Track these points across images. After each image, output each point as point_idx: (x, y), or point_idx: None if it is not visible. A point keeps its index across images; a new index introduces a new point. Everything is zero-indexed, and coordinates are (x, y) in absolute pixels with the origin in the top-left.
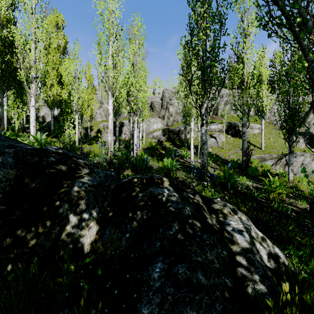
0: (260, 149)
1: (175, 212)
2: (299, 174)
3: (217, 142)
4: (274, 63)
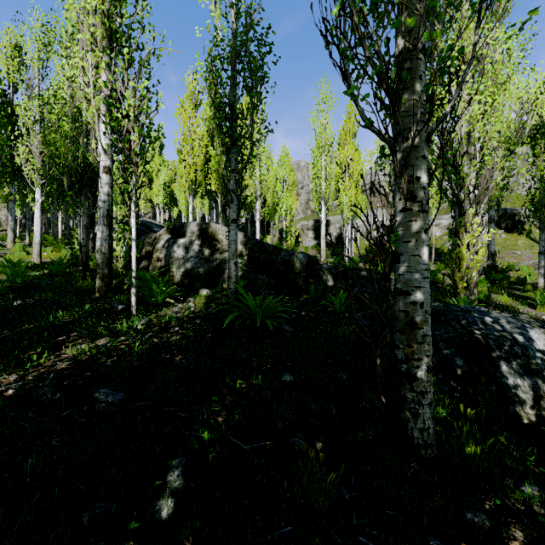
0: None
1: (366, 277)
2: None
3: None
4: None
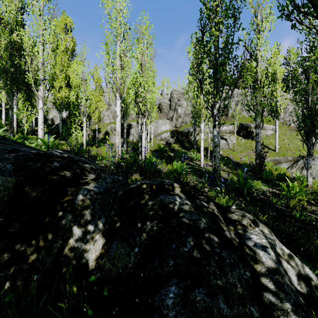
0: (274, 151)
1: (189, 225)
2: (317, 178)
3: (228, 144)
4: (288, 61)
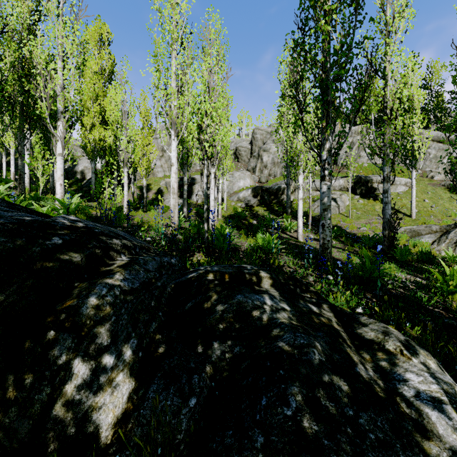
0: (409, 217)
1: (292, 356)
2: None
3: (338, 206)
4: (428, 82)
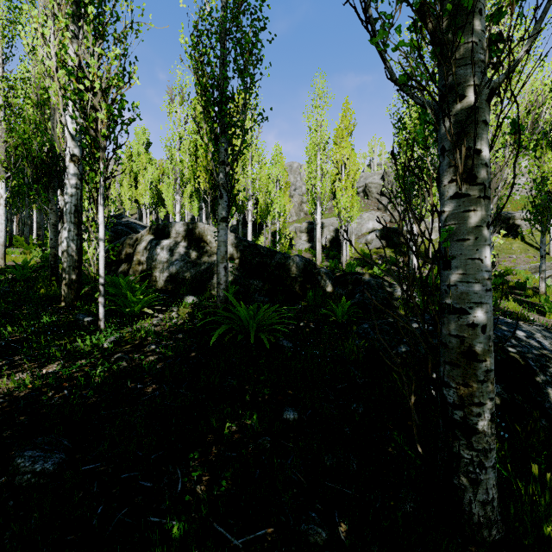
0: (547, 255)
1: (367, 282)
2: None
3: None
4: None
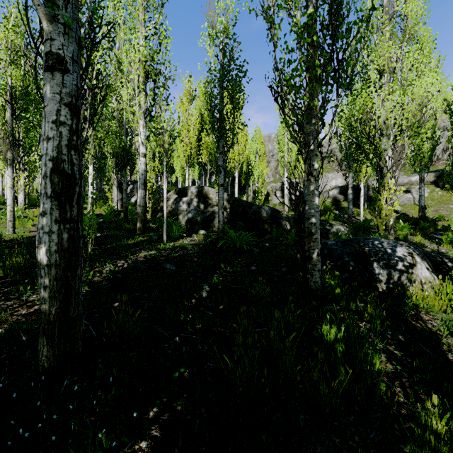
0: None
1: None
2: None
3: (413, 198)
4: None
